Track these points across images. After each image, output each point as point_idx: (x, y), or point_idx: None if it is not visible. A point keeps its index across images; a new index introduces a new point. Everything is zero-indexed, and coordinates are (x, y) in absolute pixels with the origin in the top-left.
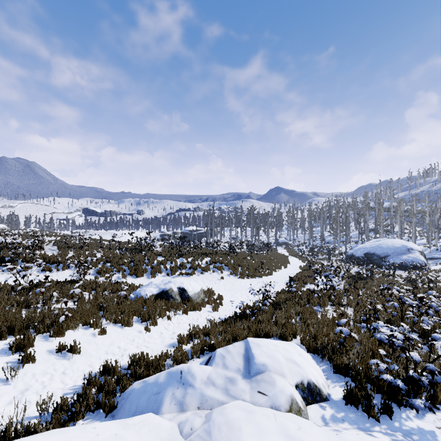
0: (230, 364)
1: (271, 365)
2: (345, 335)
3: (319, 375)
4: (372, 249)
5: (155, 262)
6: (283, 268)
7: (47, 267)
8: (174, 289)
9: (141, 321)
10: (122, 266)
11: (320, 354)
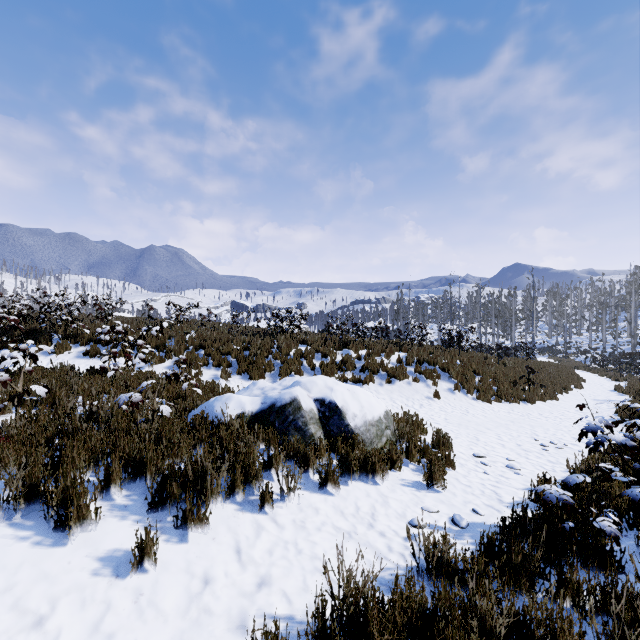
0: None
1: None
2: None
3: None
4: None
5: (291, 354)
6: (574, 388)
7: (94, 349)
8: (305, 404)
9: (149, 506)
10: (227, 356)
11: None
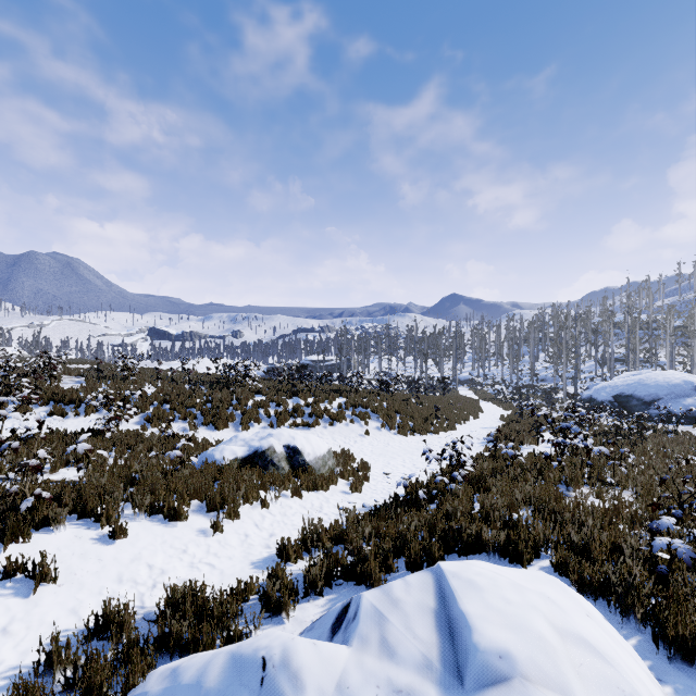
0: (401, 644)
1: (526, 657)
2: (685, 558)
3: (648, 678)
4: (628, 387)
5: (249, 404)
6: (472, 419)
7: (59, 409)
8: (278, 449)
9: (207, 510)
10: (191, 409)
11: (615, 603)
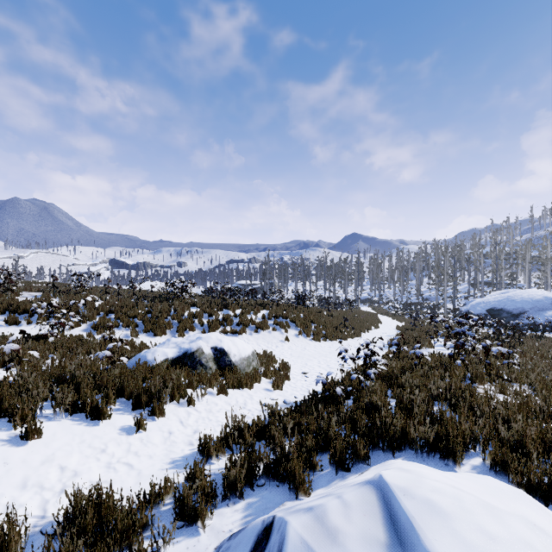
0: None
1: None
2: None
3: None
4: (498, 303)
5: (185, 315)
6: (374, 328)
7: (12, 318)
8: (206, 351)
9: (132, 407)
10: (133, 319)
11: None
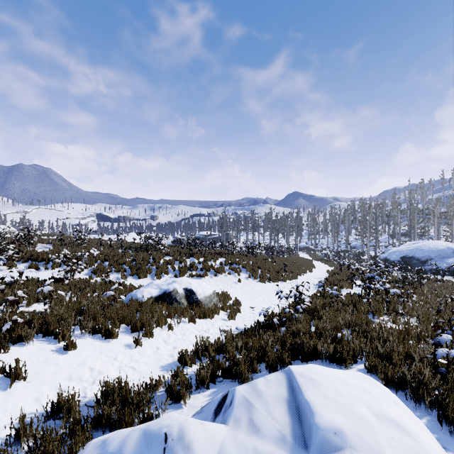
0: (263, 423)
1: (354, 433)
2: None
3: (438, 447)
4: (410, 252)
5: (161, 262)
6: (308, 272)
7: (34, 265)
8: (179, 291)
9: (131, 331)
10: (122, 265)
11: (410, 394)
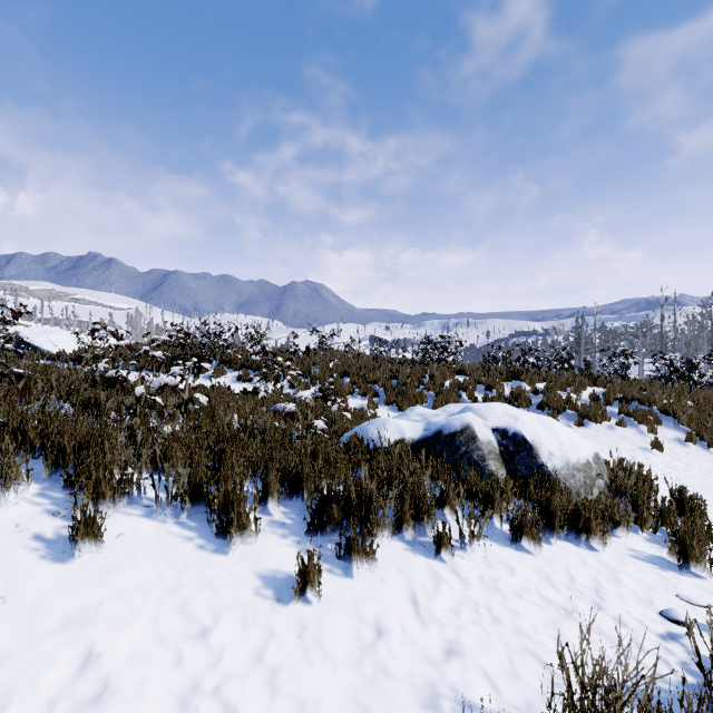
0: None
1: None
2: None
3: None
4: None
5: (446, 385)
6: None
7: (245, 374)
8: (481, 434)
9: (307, 528)
10: (373, 385)
11: None
